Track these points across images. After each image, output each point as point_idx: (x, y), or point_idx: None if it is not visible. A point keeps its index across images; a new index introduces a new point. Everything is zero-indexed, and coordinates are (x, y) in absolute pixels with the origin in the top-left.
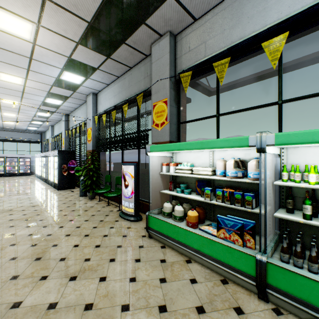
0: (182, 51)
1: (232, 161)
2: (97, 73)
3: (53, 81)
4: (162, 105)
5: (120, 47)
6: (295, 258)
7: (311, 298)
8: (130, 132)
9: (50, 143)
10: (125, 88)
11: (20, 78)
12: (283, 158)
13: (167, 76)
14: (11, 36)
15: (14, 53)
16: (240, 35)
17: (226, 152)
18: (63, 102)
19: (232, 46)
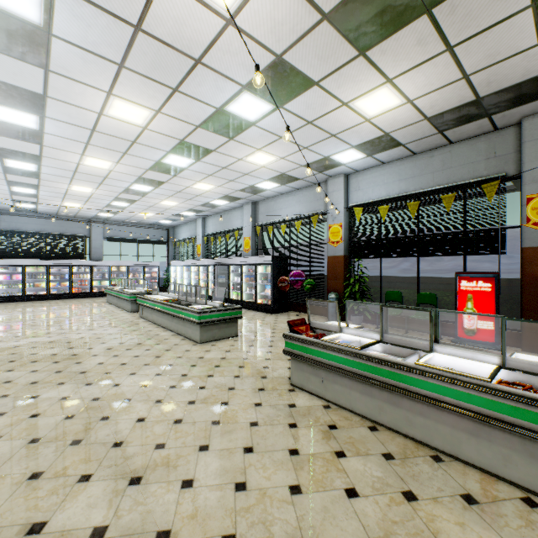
0: None
1: None
2: (394, 150)
3: (312, 161)
4: None
5: (475, 121)
6: None
7: None
8: (455, 232)
9: (198, 245)
10: (433, 170)
11: (274, 158)
12: None
13: None
14: (352, 113)
15: (322, 130)
16: None
17: None
18: (279, 186)
19: None
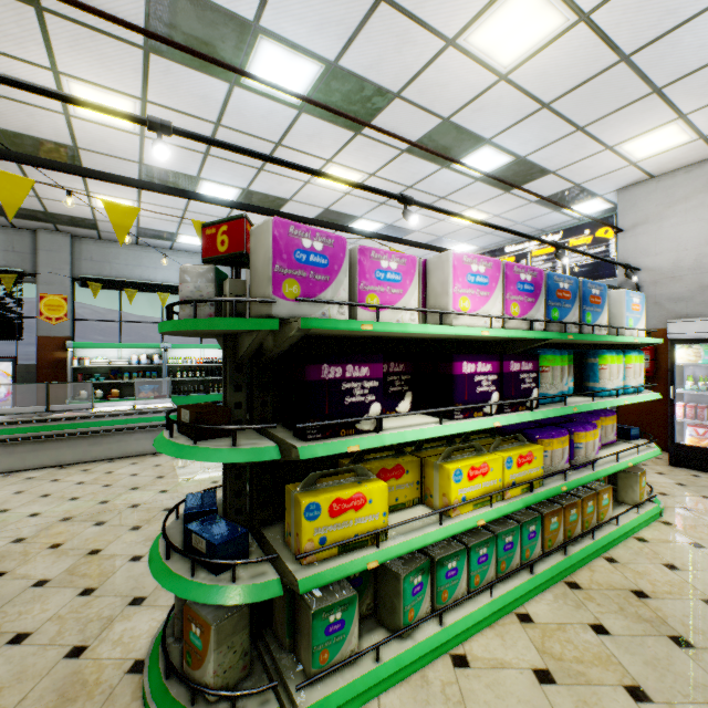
0: (82, 255)
1: (145, 355)
2: None
3: None
4: (60, 301)
5: None
6: (177, 394)
7: (183, 403)
8: None
9: None
10: None
11: None
12: (167, 353)
13: (68, 274)
14: None
15: None
16: (141, 275)
17: (133, 349)
18: None
19: (138, 281)
